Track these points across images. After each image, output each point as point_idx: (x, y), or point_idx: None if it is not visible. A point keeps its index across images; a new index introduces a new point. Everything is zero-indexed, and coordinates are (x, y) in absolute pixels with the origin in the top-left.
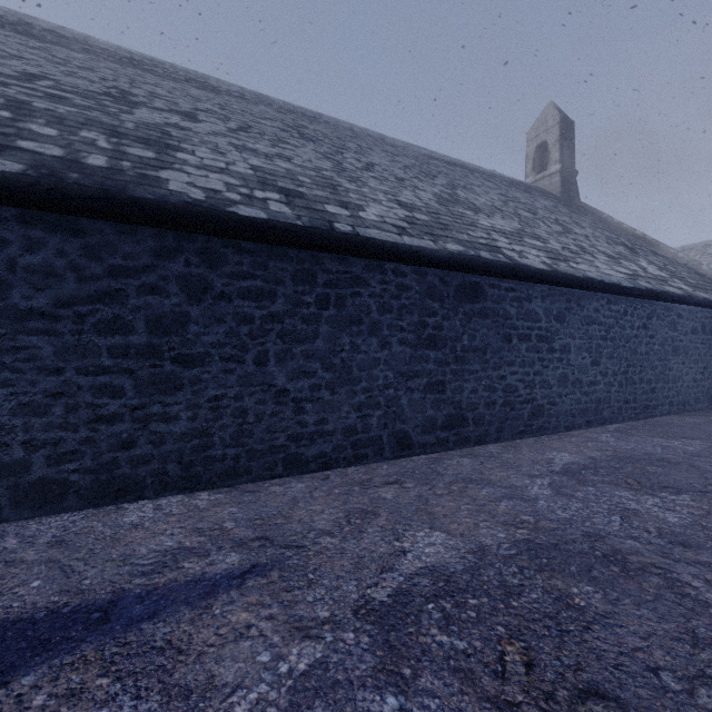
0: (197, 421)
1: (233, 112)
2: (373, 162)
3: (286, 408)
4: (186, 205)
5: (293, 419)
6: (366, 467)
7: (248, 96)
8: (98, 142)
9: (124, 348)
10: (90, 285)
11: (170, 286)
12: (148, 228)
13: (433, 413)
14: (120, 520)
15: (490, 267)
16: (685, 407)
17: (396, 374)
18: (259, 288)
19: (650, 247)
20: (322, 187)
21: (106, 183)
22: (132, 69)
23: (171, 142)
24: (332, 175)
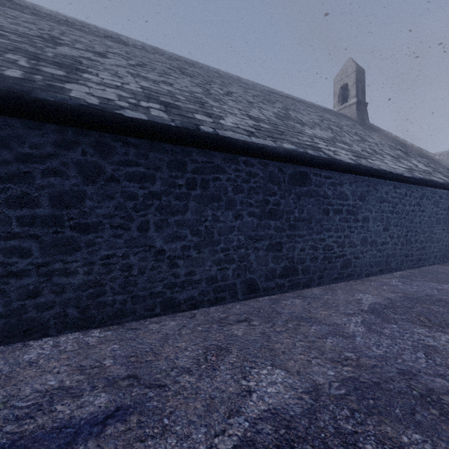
0: (92, 274)
1: (134, 56)
2: (231, 91)
3: (163, 264)
4: (80, 106)
5: (168, 272)
6: (224, 307)
7: (148, 48)
8: (19, 62)
9: (30, 218)
10: (2, 168)
11: (70, 170)
12: (51, 125)
13: (273, 266)
14: (21, 357)
15: (314, 160)
16: (444, 259)
17: (246, 237)
18: (142, 173)
19: (416, 152)
20: (193, 103)
21: (15, 87)
22: (66, 27)
23: (81, 67)
24: (201, 96)
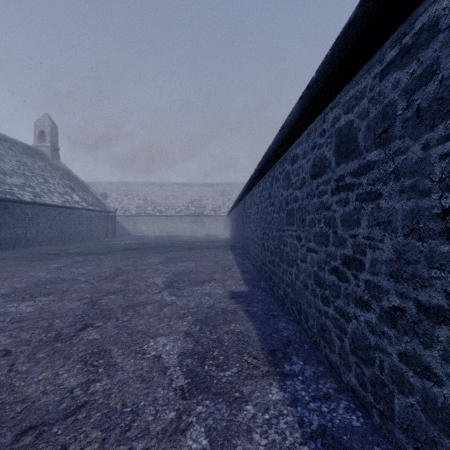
0: None
1: None
2: None
3: None
4: None
5: None
6: None
7: None
8: None
9: None
10: None
11: None
12: None
13: None
14: None
15: (11, 201)
16: (84, 240)
17: None
18: None
19: (84, 187)
20: None
21: None
22: None
23: None
24: None
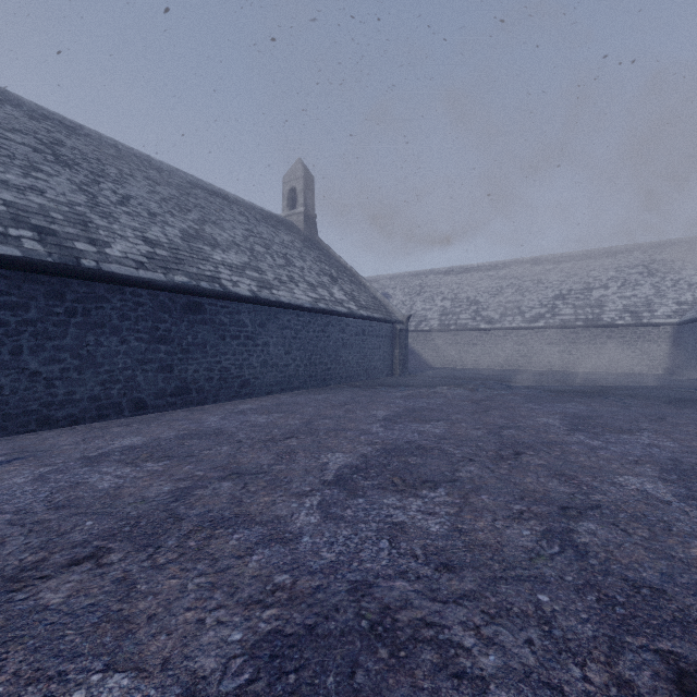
0: None
1: None
2: (130, 195)
3: (39, 385)
4: None
5: (45, 392)
6: (108, 422)
7: None
8: None
9: None
10: None
11: None
12: None
13: (164, 386)
14: None
15: (207, 293)
16: (351, 379)
17: (134, 361)
18: (15, 302)
19: (352, 277)
20: (74, 224)
21: None
22: None
23: None
24: (85, 210)
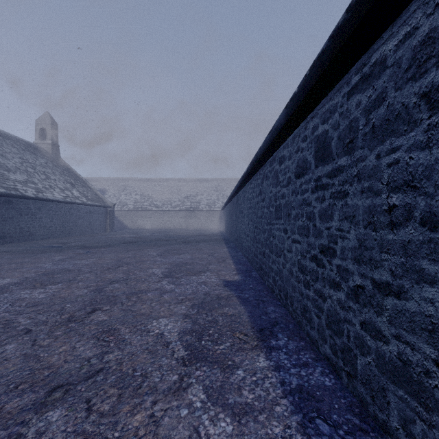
0: None
1: None
2: None
3: None
4: None
5: None
6: None
7: None
8: None
9: None
10: None
11: None
12: None
13: None
14: None
15: (15, 196)
16: (84, 233)
17: None
18: None
19: (83, 183)
20: None
21: None
22: None
23: None
24: None
